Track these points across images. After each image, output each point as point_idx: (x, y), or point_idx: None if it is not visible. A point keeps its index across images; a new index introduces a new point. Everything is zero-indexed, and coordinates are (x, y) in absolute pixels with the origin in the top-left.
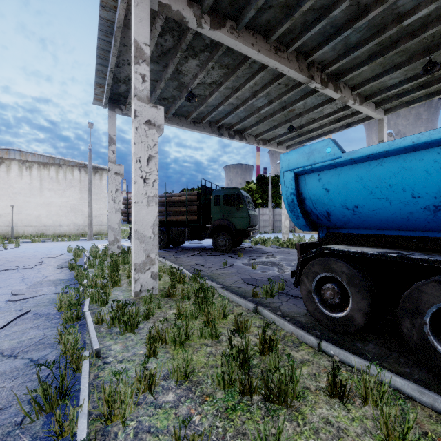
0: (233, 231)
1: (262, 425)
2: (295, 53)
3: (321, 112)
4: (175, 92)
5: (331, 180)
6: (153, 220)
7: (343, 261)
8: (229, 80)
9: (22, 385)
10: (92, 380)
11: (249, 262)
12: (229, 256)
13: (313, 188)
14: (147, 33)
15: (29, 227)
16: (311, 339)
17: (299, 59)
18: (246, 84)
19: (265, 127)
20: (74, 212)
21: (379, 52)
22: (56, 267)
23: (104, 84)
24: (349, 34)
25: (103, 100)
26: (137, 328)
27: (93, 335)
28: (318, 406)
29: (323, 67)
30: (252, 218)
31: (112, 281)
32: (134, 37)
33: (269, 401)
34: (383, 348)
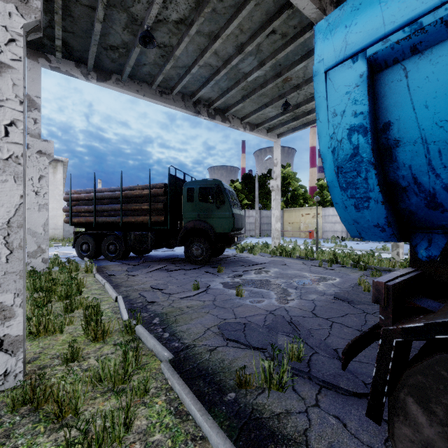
0: (212, 237)
1: None
2: None
3: None
4: (126, 36)
5: None
6: (7, 214)
7: None
8: (204, 14)
9: None
10: None
11: (233, 282)
12: (206, 271)
13: (447, 95)
14: None
15: None
16: None
17: None
18: (228, 25)
19: (253, 106)
20: None
21: None
22: None
23: None
24: None
25: None
26: None
27: None
28: None
29: (338, 2)
30: (237, 218)
31: None
32: None
33: None
34: None
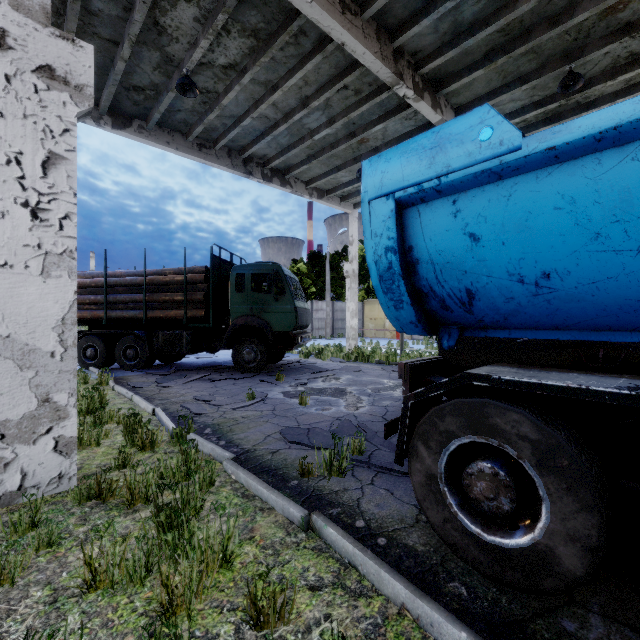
0: (269, 336)
1: None
2: (375, 25)
3: None
4: (157, 76)
5: (487, 211)
6: (61, 311)
7: (523, 409)
8: (260, 64)
9: None
10: None
11: (296, 391)
12: (261, 380)
13: (440, 235)
14: None
15: None
16: None
17: (381, 38)
18: (290, 77)
19: (322, 168)
20: None
21: (502, 47)
22: None
23: None
24: (461, 2)
25: None
26: None
27: None
28: None
29: (417, 64)
30: (301, 313)
31: None
32: None
33: None
34: (627, 629)
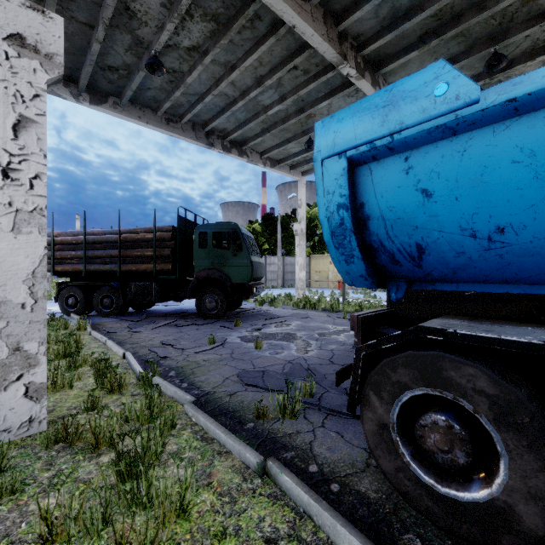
0: (228, 287)
1: None
2: (323, 10)
3: None
4: (129, 57)
5: (441, 167)
6: (31, 265)
7: (479, 363)
8: (220, 46)
9: None
10: None
11: (252, 336)
12: (221, 326)
13: (392, 191)
14: None
15: None
16: None
17: (327, 22)
18: (246, 58)
19: (274, 141)
20: None
21: (434, 30)
22: None
23: None
24: None
25: None
26: None
27: None
28: None
29: (359, 46)
30: (256, 267)
31: None
32: None
33: None
34: None
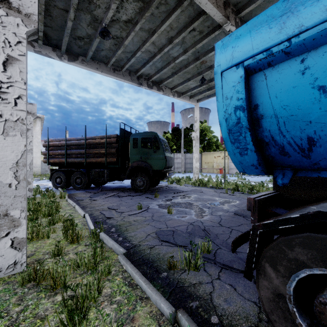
0: (151, 172)
1: None
2: None
3: None
4: (90, 30)
5: None
6: (16, 157)
7: None
8: (145, 17)
9: None
10: None
11: (165, 204)
12: (146, 197)
13: (286, 91)
14: None
15: None
16: None
17: None
18: (162, 25)
19: (180, 80)
20: None
21: None
22: None
23: None
24: None
25: None
26: None
27: None
28: None
29: (237, 11)
30: (168, 159)
31: None
32: None
33: None
34: None
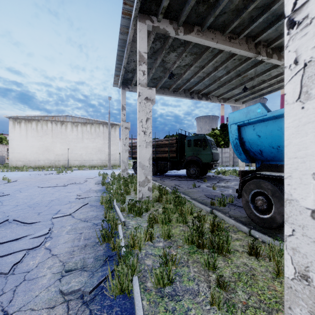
0: (201, 164)
1: (206, 256)
2: (245, 38)
3: (269, 75)
4: (161, 74)
5: (261, 129)
6: (149, 156)
7: (269, 182)
8: (197, 62)
9: (93, 232)
10: (123, 233)
11: (211, 185)
12: (197, 181)
13: (250, 135)
14: (145, 46)
15: (76, 161)
16: (244, 228)
17: (248, 42)
18: (209, 63)
19: (225, 90)
20: (100, 152)
21: None
22: (94, 183)
23: (119, 74)
24: None
25: (118, 84)
26: (142, 215)
27: (121, 215)
28: (241, 258)
29: (268, 44)
30: (214, 155)
31: (126, 191)
32: (138, 50)
33: (213, 252)
34: None
